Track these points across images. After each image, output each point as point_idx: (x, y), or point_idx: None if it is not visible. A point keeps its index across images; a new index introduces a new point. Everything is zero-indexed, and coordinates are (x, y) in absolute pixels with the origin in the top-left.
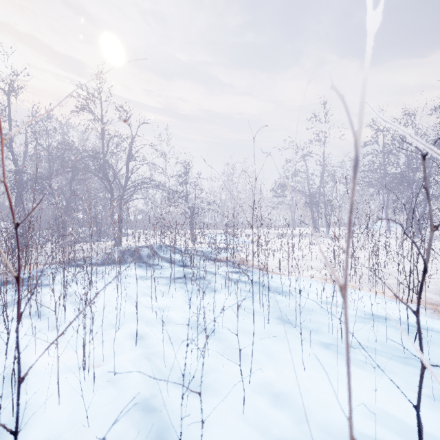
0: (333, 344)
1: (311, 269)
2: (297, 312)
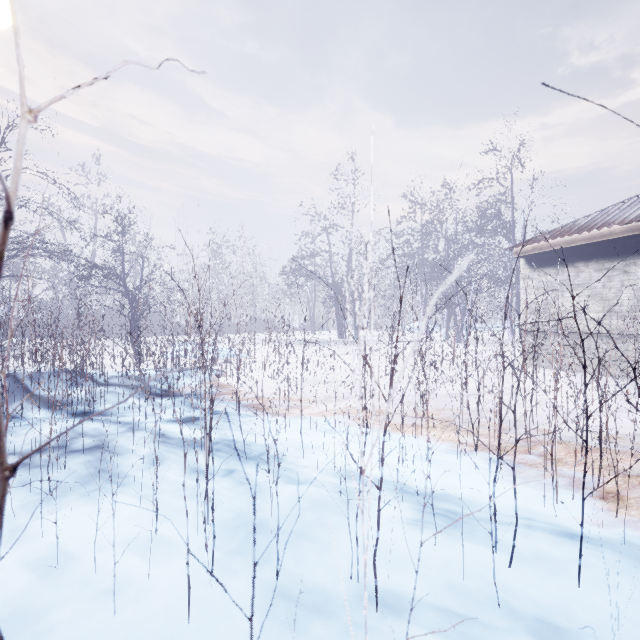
0: (361, 625)
1: (326, 409)
2: (291, 518)
